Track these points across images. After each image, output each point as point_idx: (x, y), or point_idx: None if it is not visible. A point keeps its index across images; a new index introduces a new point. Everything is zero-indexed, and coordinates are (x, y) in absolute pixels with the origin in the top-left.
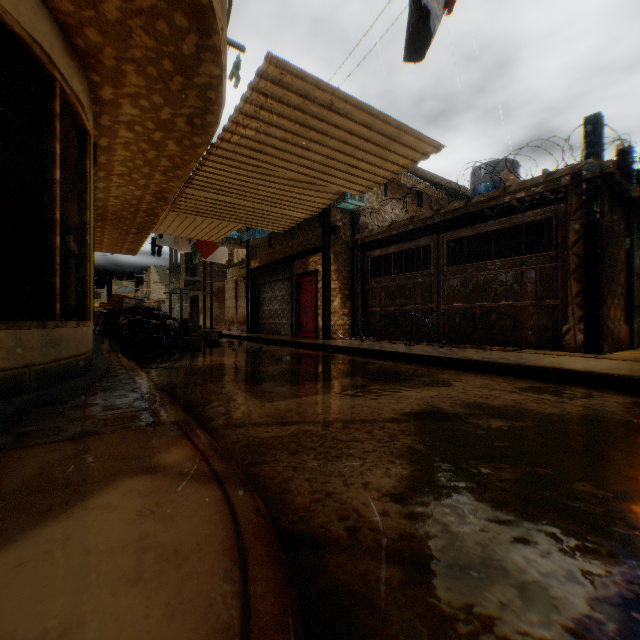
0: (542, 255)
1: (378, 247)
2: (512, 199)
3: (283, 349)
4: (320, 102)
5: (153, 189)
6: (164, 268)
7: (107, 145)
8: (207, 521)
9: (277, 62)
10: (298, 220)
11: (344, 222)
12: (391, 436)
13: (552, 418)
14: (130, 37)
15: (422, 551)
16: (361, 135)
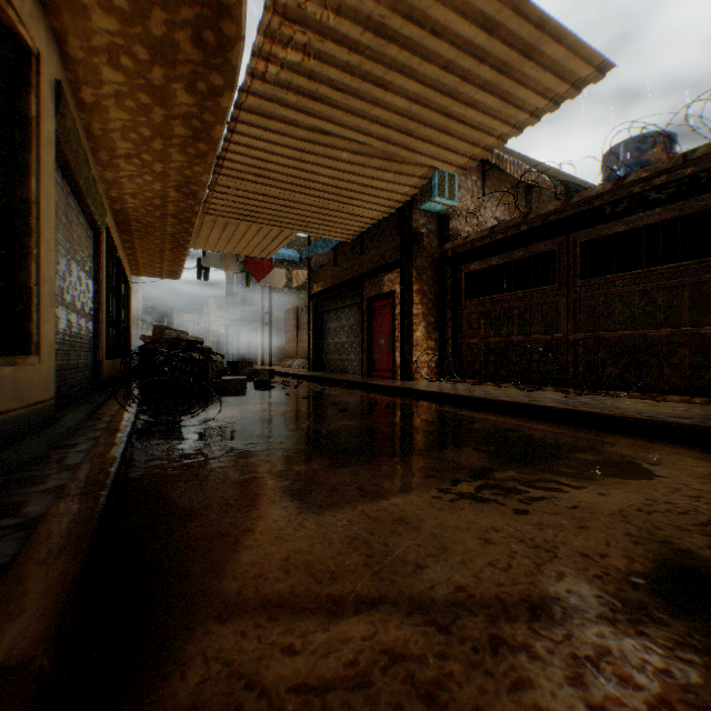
0: None
1: (476, 258)
2: (697, 170)
3: (350, 393)
4: None
5: (175, 179)
6: (223, 299)
7: (93, 101)
8: None
9: None
10: (369, 222)
11: (429, 228)
12: None
13: None
14: None
15: None
16: (473, 51)
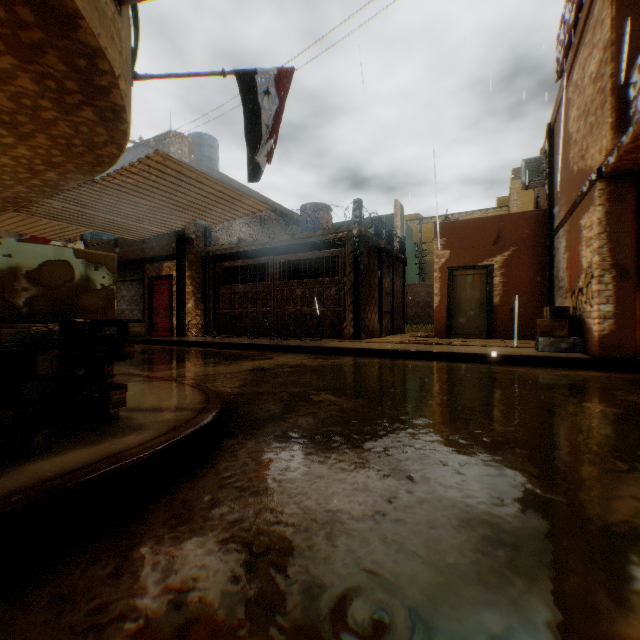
0: (335, 279)
1: (228, 260)
2: (319, 240)
3: (140, 346)
4: (189, 175)
5: (8, 194)
6: None
7: None
8: (174, 384)
9: (163, 154)
10: (157, 233)
11: (197, 235)
12: (236, 376)
13: (313, 366)
14: (56, 126)
15: (245, 393)
16: (217, 194)
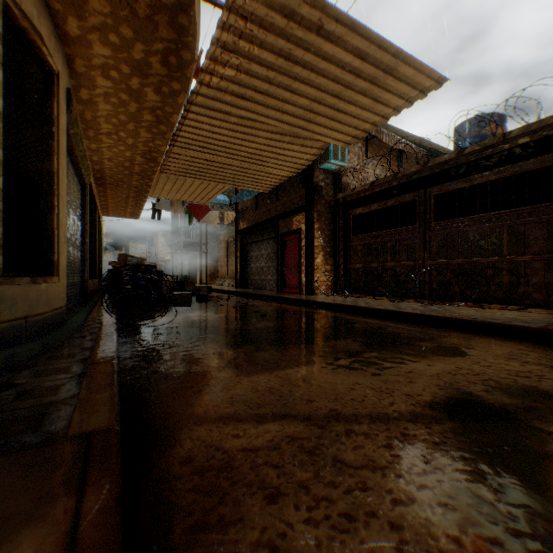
0: (550, 204)
1: (360, 205)
2: (512, 146)
3: (268, 304)
4: (307, 24)
5: (141, 149)
6: (169, 232)
7: (88, 98)
8: None
9: None
10: (282, 179)
11: (326, 182)
12: (426, 457)
13: None
14: None
15: None
16: (352, 69)
